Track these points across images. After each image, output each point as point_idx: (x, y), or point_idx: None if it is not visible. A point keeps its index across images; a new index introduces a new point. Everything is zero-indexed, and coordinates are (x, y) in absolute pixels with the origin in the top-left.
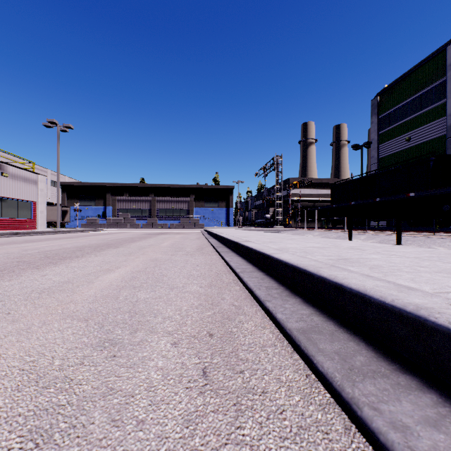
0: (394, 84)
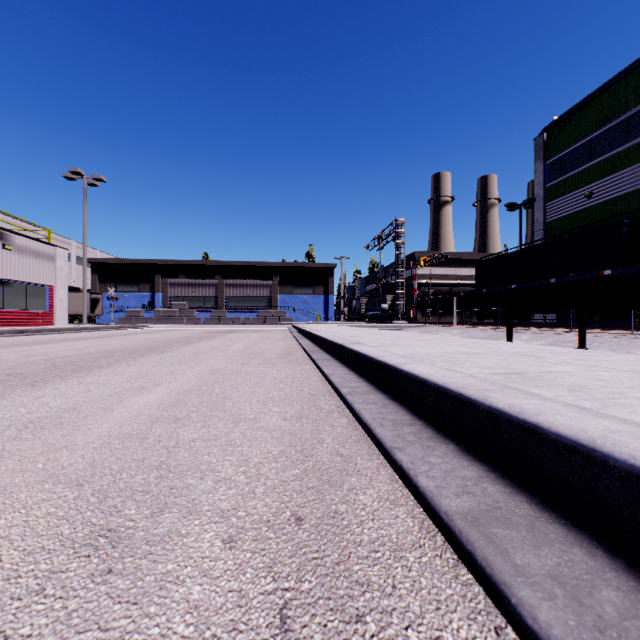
0: (568, 116)
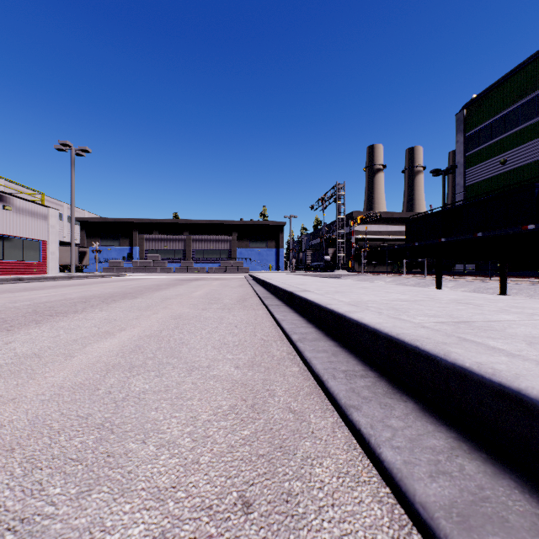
0: (485, 94)
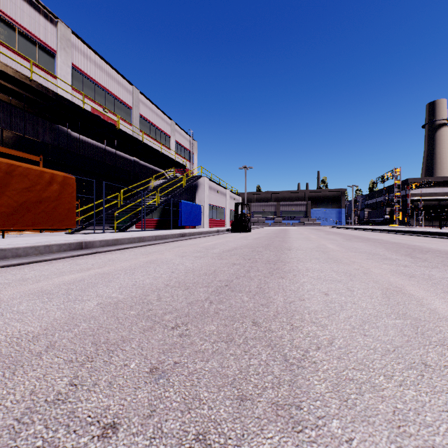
0: None
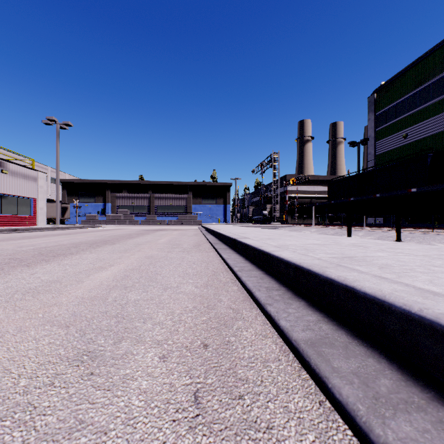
0: (391, 81)
